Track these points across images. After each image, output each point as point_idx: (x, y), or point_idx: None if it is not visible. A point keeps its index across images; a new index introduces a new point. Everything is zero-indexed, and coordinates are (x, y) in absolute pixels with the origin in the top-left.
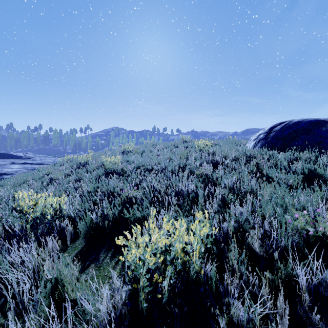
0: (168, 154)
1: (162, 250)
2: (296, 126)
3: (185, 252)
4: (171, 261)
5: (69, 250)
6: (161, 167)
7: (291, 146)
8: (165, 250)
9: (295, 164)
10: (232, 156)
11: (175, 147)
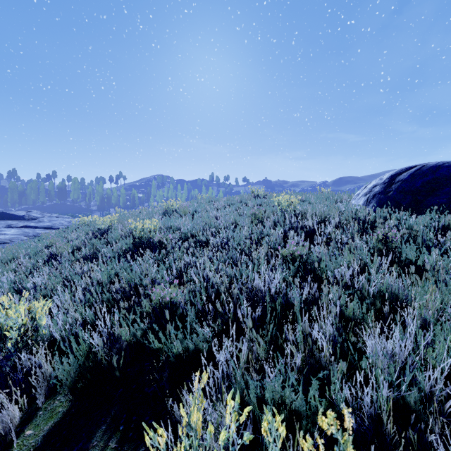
0: (233, 216)
1: None
2: (434, 173)
3: None
4: None
5: (39, 420)
6: (222, 239)
7: (428, 204)
8: None
9: (442, 235)
10: (334, 221)
11: (242, 204)
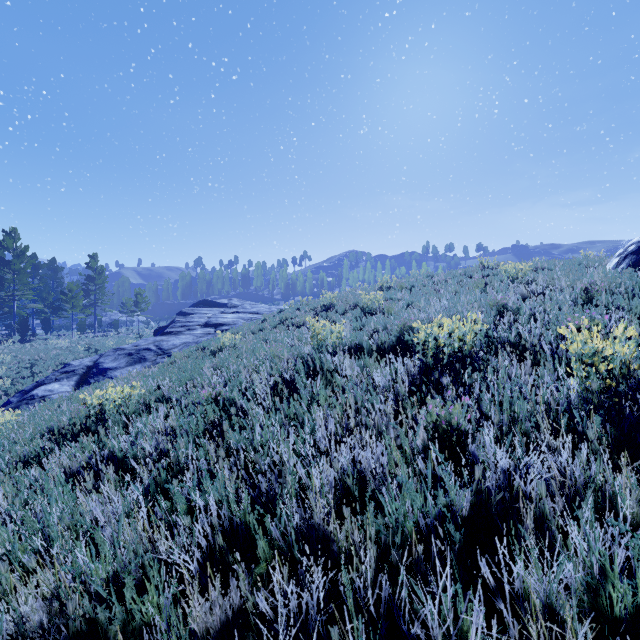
0: (454, 287)
1: (443, 342)
2: None
3: (461, 341)
4: (449, 335)
5: None
6: (442, 302)
7: None
8: (445, 343)
9: None
10: (561, 284)
11: (466, 277)
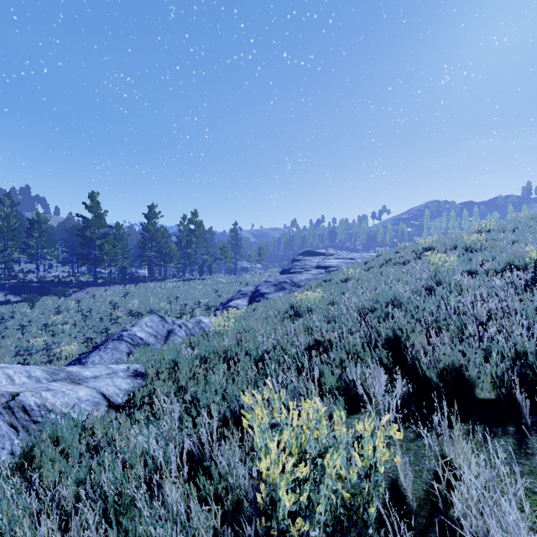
0: None
1: None
2: None
3: None
4: None
5: None
6: None
7: None
8: None
9: None
10: None
11: None
